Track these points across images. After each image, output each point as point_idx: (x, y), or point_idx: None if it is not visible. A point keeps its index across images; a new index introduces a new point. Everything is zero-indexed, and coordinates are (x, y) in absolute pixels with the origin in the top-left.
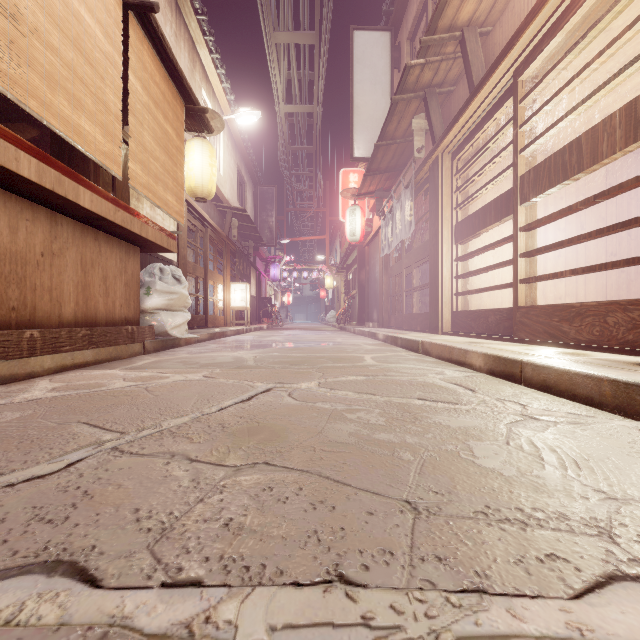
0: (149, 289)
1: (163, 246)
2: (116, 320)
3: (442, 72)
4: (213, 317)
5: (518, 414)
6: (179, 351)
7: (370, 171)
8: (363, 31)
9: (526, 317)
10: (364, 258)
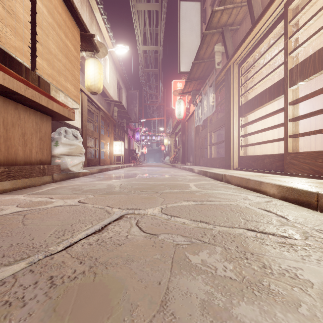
0: (57, 142)
1: (65, 116)
2: (32, 161)
3: (233, 16)
4: (103, 160)
5: None
6: (76, 180)
7: (189, 79)
8: (185, 1)
9: (295, 159)
10: (185, 128)
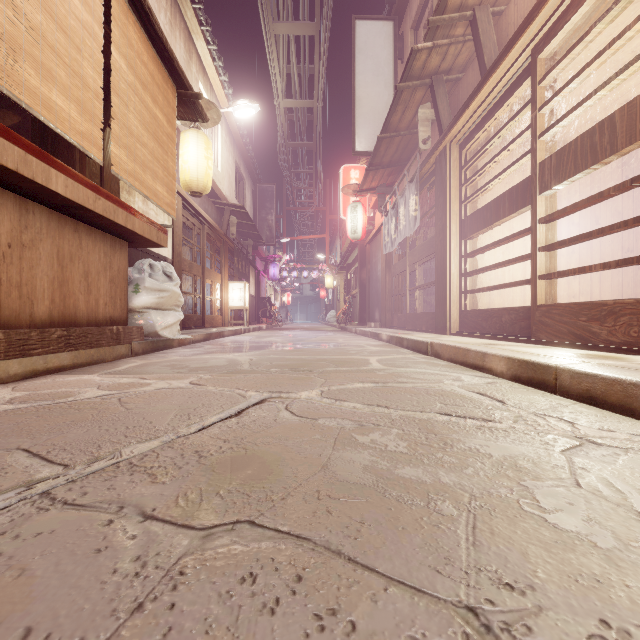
0: (137, 286)
1: (152, 240)
2: (99, 320)
3: (450, 57)
4: (210, 317)
5: (571, 436)
6: (170, 353)
7: (372, 166)
8: (365, 20)
9: (547, 316)
10: (365, 257)
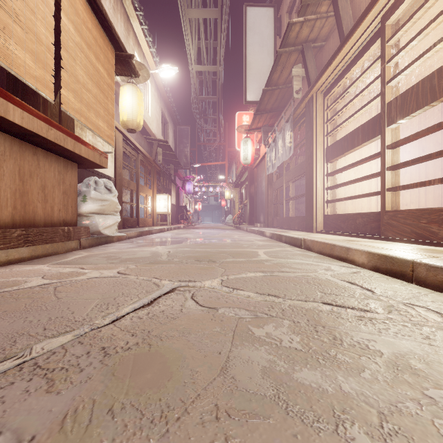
0: (85, 197)
1: (95, 162)
2: (54, 222)
3: (316, 29)
4: (143, 219)
5: None
6: (110, 246)
7: (259, 111)
8: (253, 7)
9: (393, 219)
10: (253, 177)
